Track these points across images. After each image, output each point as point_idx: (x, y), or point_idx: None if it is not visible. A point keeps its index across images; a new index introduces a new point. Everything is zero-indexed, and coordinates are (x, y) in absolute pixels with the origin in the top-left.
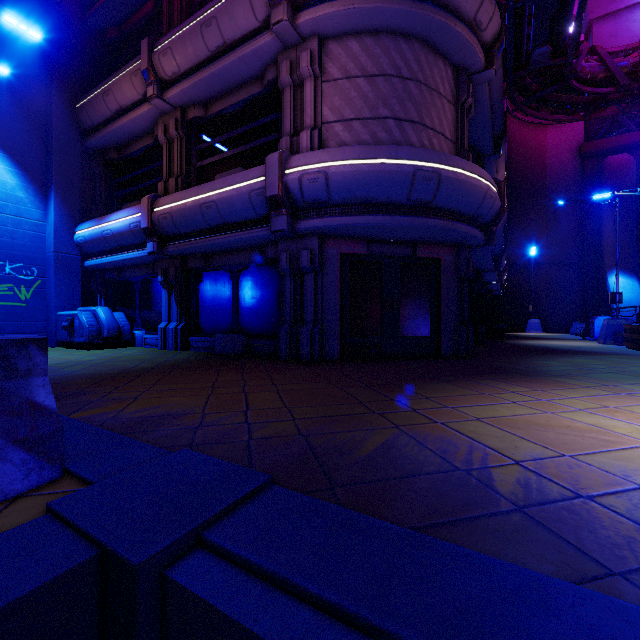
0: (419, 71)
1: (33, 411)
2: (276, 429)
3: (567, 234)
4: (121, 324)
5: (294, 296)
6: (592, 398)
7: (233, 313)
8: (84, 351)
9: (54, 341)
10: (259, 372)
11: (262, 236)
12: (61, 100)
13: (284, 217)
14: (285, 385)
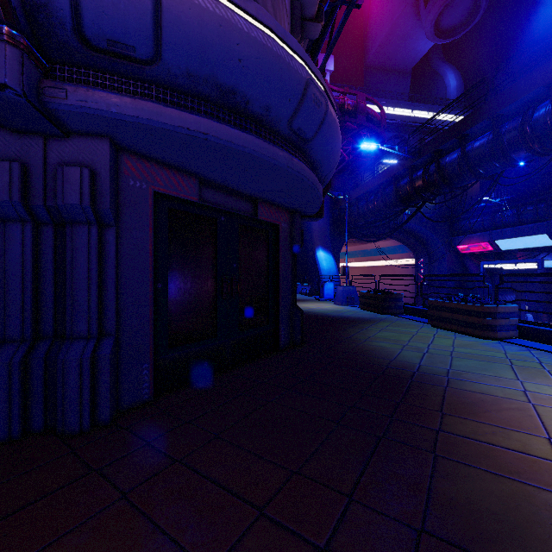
0: None
1: None
2: None
3: None
4: None
5: (34, 273)
6: None
7: None
8: None
9: None
10: None
11: None
12: None
13: (8, 49)
14: None
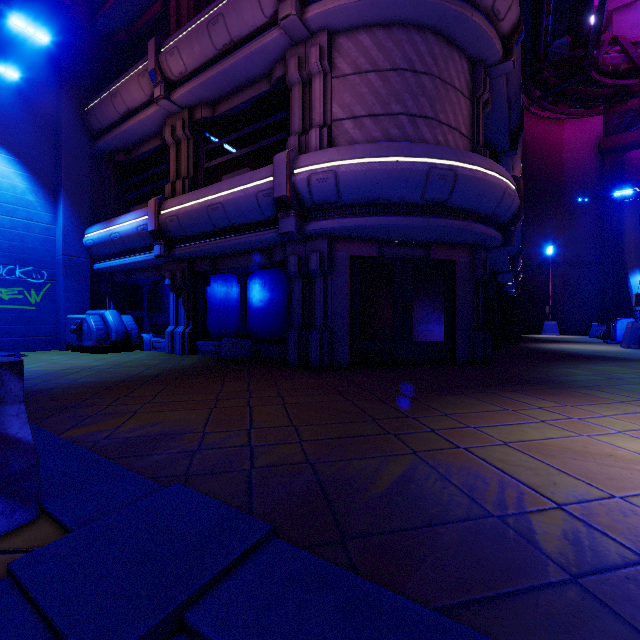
0: (433, 64)
1: (4, 446)
2: (281, 454)
3: (585, 233)
4: (129, 327)
5: (303, 300)
6: (630, 416)
7: (240, 317)
8: (92, 355)
9: (63, 344)
10: (266, 381)
11: (270, 238)
12: (70, 103)
13: (292, 219)
14: (292, 397)
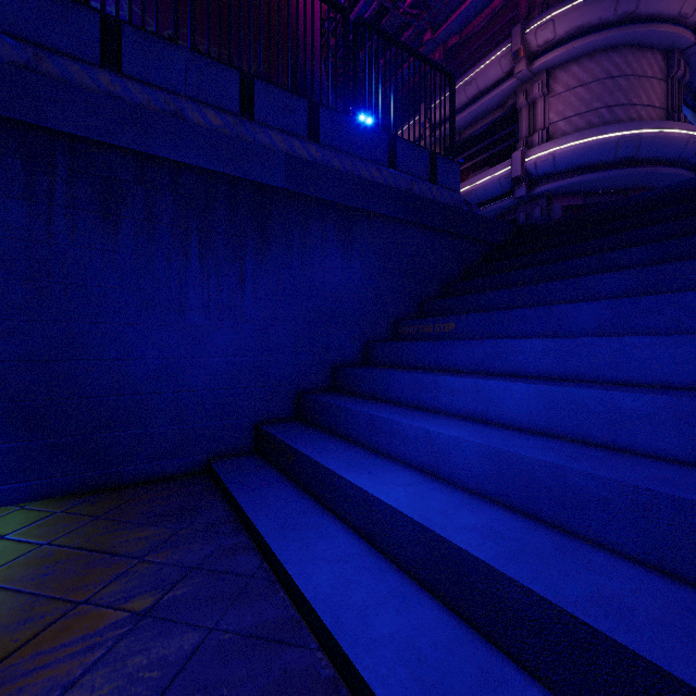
0: (627, 68)
1: None
2: None
3: None
4: None
5: None
6: None
7: None
8: None
9: None
10: None
11: (506, 204)
12: None
13: (524, 188)
14: None
